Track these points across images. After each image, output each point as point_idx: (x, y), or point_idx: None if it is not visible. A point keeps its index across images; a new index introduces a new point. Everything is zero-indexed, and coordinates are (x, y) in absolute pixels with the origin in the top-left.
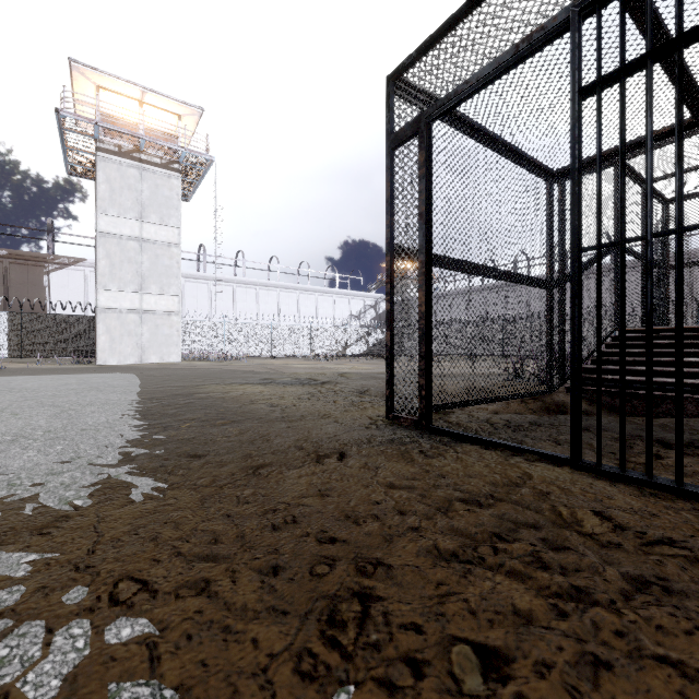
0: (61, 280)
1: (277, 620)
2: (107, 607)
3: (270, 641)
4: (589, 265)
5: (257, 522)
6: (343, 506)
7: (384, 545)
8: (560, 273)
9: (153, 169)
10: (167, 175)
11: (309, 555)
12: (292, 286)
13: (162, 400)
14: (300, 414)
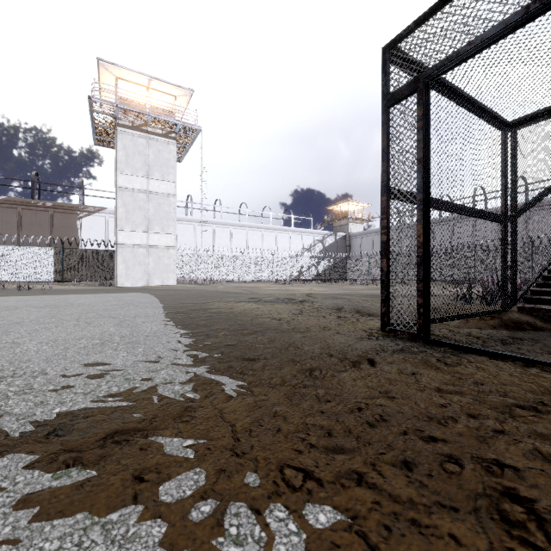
0: (89, 223)
1: (453, 516)
2: (290, 493)
3: (468, 538)
4: (535, 202)
5: (353, 419)
6: (416, 407)
7: (485, 446)
8: (513, 209)
9: (156, 138)
10: (167, 142)
11: (428, 453)
12: (257, 226)
13: (186, 314)
14: (304, 326)
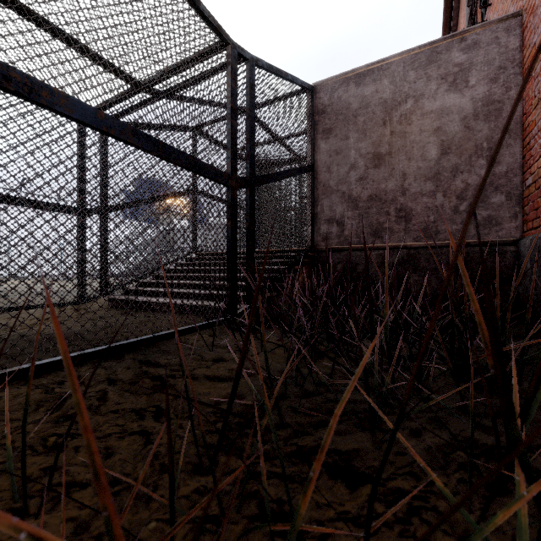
0: None
1: None
2: None
3: None
4: (150, 201)
5: None
6: None
7: None
8: (101, 203)
9: None
10: None
11: None
12: None
13: None
14: None
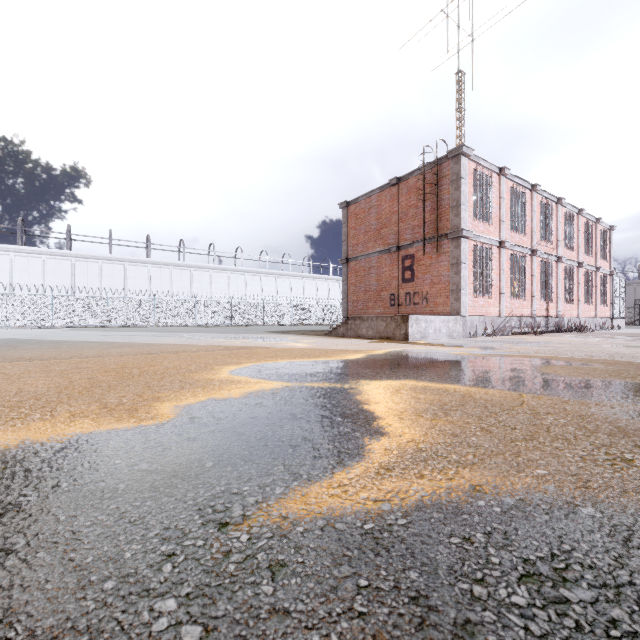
0: None
1: None
2: None
3: None
4: None
5: None
6: None
7: None
8: None
9: None
10: None
11: None
12: None
13: None
14: None
